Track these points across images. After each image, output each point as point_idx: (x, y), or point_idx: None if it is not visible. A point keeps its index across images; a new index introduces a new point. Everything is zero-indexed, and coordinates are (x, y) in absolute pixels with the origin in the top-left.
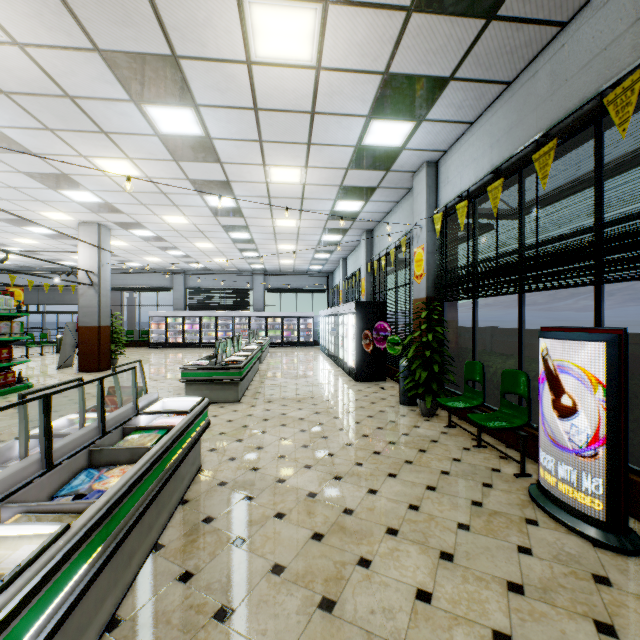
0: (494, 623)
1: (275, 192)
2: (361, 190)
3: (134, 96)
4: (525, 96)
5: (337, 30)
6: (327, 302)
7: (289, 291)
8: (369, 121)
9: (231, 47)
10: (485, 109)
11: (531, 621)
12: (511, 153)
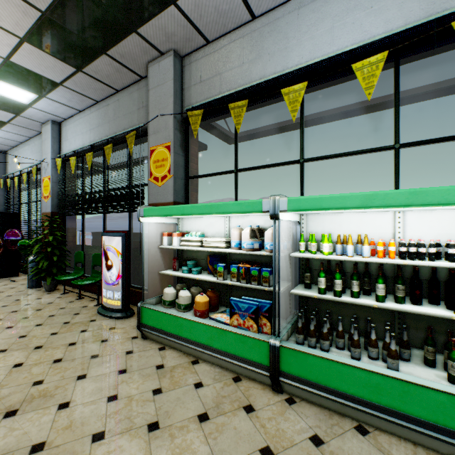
0: (56, 358)
1: None
2: None
3: None
4: (105, 113)
5: None
6: None
7: None
8: None
9: None
10: (87, 107)
11: (75, 350)
12: (99, 139)
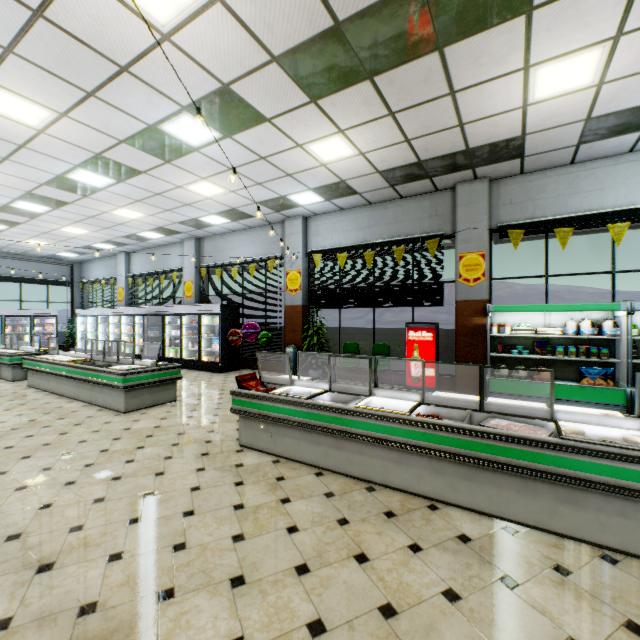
0: None
1: (172, 193)
2: (242, 215)
3: (192, 107)
4: (381, 215)
5: (351, 161)
6: (71, 298)
7: (9, 280)
8: (308, 190)
9: (303, 137)
10: (354, 207)
11: None
12: (372, 238)
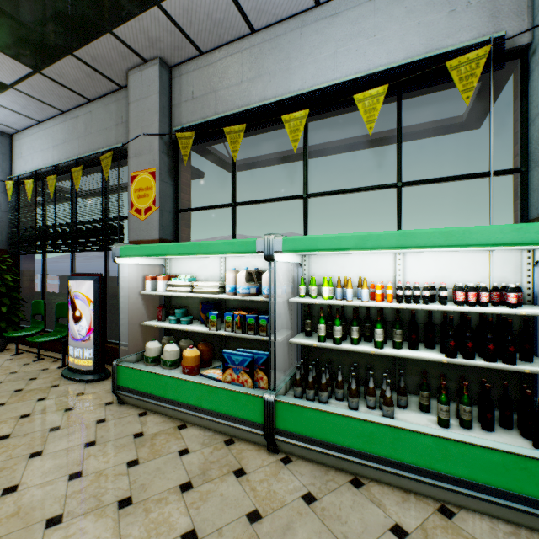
0: (2, 434)
1: None
2: None
3: None
4: (73, 127)
5: None
6: None
7: None
8: None
9: None
10: (49, 118)
11: (28, 423)
12: (66, 159)
